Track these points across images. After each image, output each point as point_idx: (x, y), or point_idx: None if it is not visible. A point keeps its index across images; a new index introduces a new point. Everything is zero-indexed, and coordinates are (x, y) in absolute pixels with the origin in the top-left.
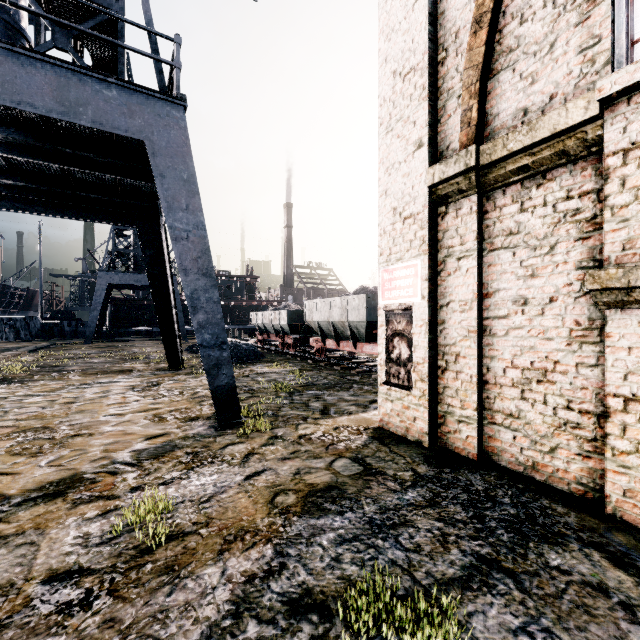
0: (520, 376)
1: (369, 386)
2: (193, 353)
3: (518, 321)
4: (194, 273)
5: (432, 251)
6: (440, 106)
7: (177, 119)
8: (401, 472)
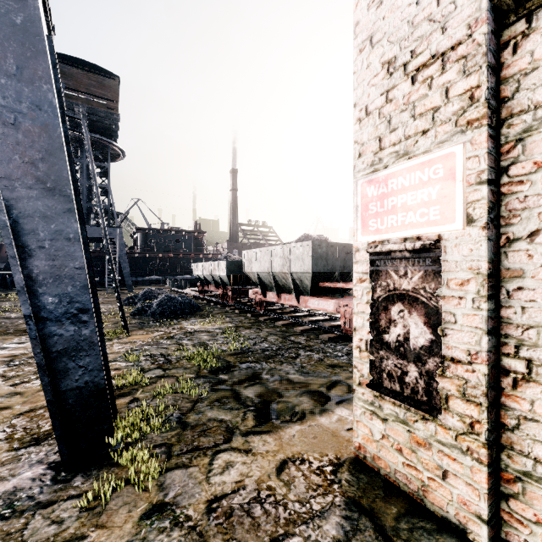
0: None
1: (319, 353)
2: (129, 305)
3: None
4: (26, 186)
5: (492, 120)
6: None
7: None
8: None
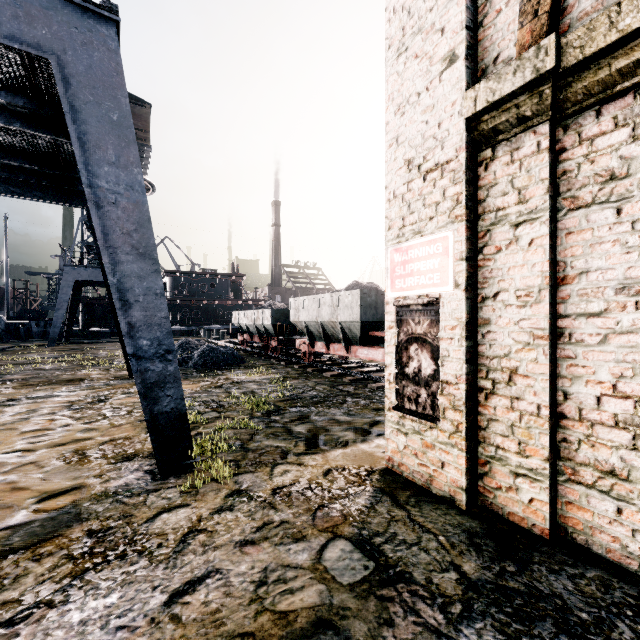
0: (632, 411)
1: (366, 400)
2: None
3: (628, 321)
4: (125, 253)
5: (471, 216)
6: (482, 1)
7: (104, 37)
8: (438, 574)
